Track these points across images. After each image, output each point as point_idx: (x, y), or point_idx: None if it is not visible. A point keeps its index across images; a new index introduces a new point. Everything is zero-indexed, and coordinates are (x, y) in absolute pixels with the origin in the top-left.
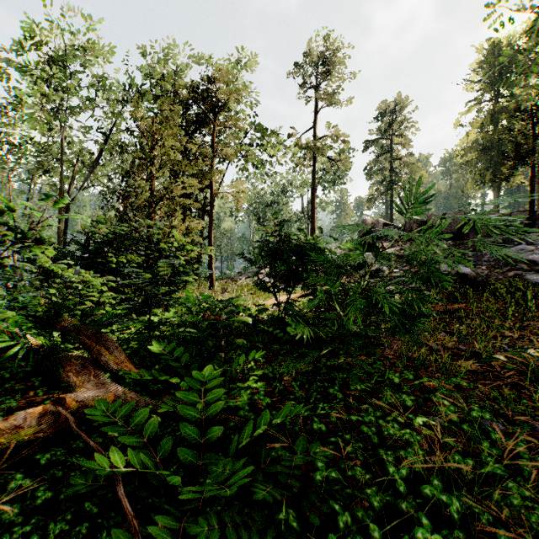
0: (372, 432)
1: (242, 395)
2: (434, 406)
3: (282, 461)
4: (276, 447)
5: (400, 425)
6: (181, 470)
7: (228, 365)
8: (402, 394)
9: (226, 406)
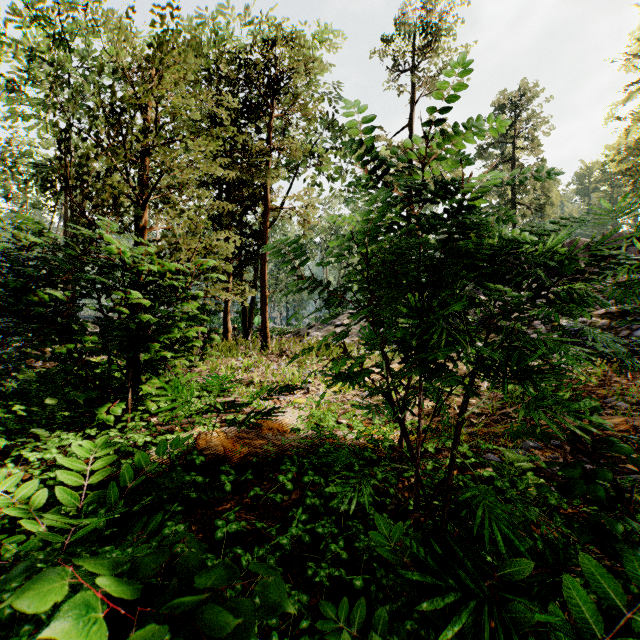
0: None
1: None
2: None
3: None
4: None
5: None
6: None
7: None
8: None
9: None
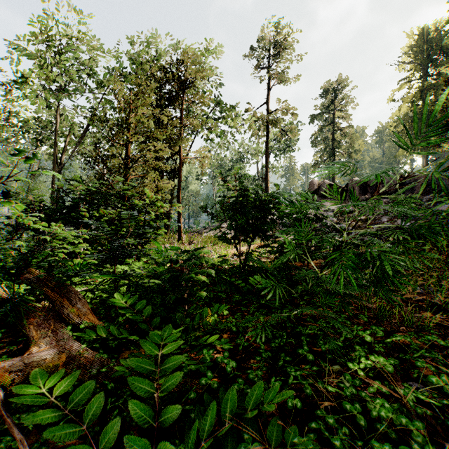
0: (357, 410)
1: (205, 355)
2: (415, 370)
3: None
4: (245, 438)
5: (380, 394)
6: None
7: (191, 316)
8: (380, 357)
9: (187, 370)
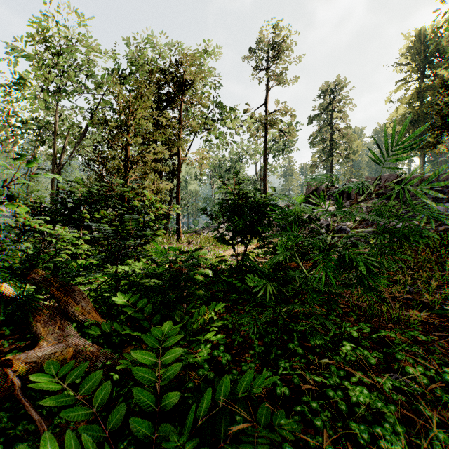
0: (339, 397)
1: (202, 349)
2: (396, 363)
3: (245, 445)
4: (237, 419)
5: (363, 384)
6: (132, 447)
7: (190, 314)
8: (364, 350)
9: (186, 363)
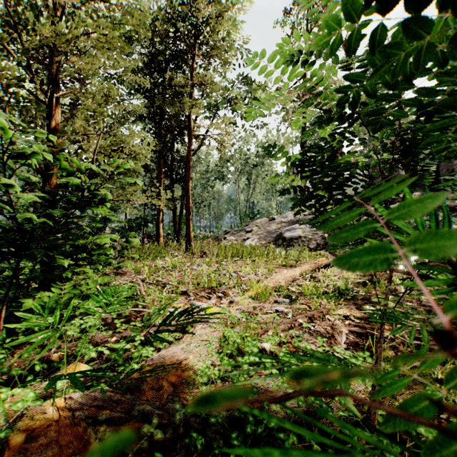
0: None
1: None
2: None
3: None
4: None
5: None
6: None
7: None
8: None
9: None
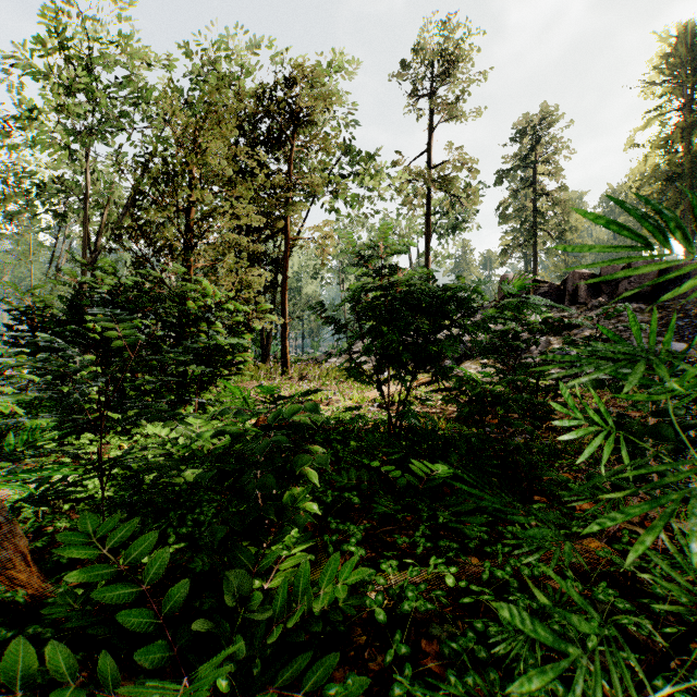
0: None
1: None
2: None
3: None
4: None
5: None
6: None
7: (275, 566)
8: None
9: None
